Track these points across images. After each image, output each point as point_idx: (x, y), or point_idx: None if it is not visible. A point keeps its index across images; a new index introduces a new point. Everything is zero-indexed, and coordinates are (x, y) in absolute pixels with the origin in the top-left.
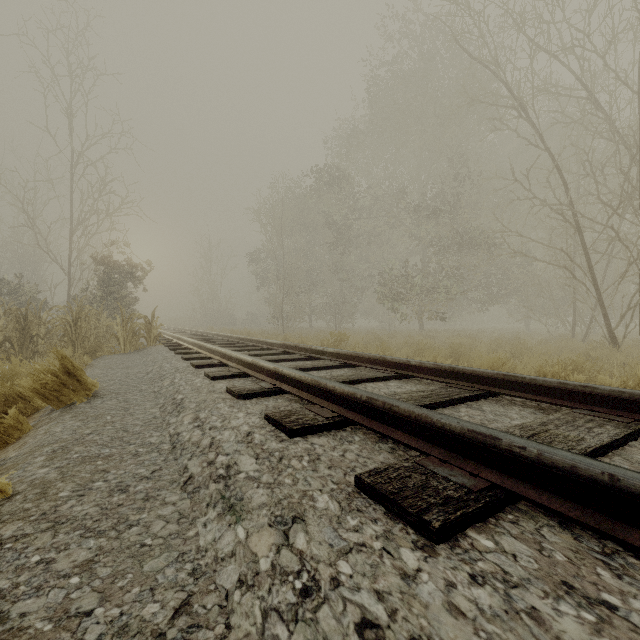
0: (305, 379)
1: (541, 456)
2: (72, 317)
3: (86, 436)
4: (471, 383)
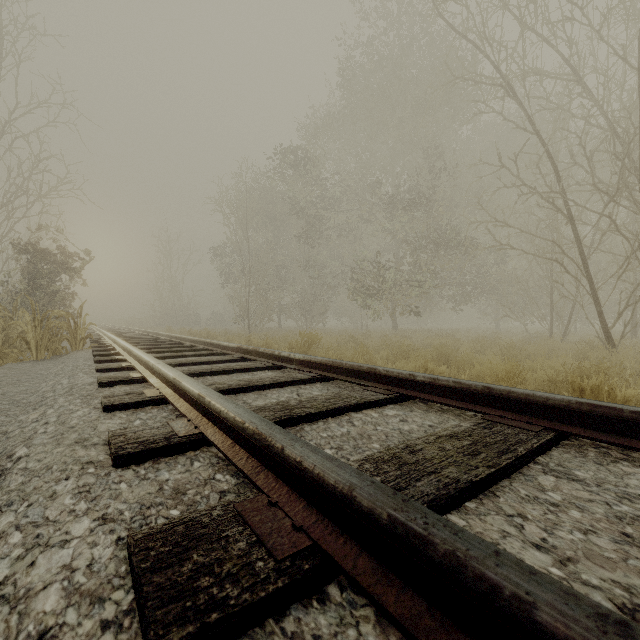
0: (243, 427)
1: None
2: None
3: None
4: (523, 415)
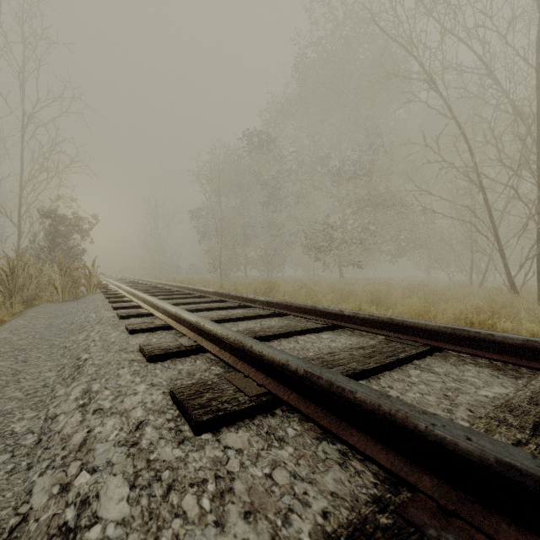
0: (227, 338)
1: None
2: (9, 266)
3: None
4: (412, 336)
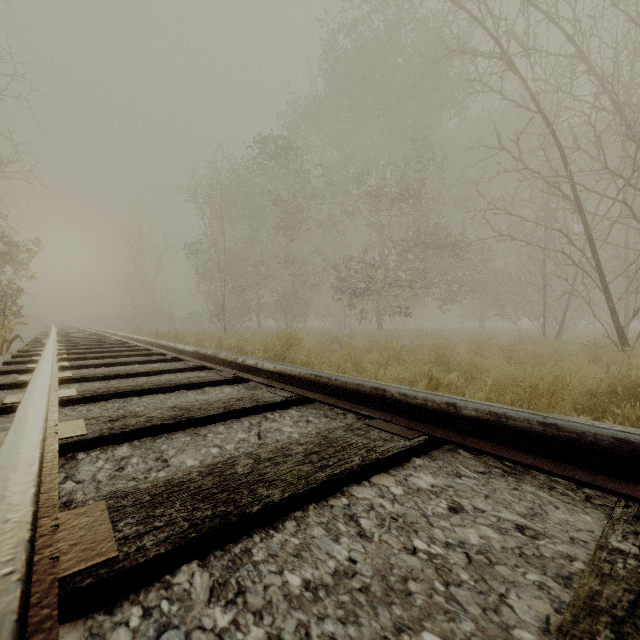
0: None
1: None
2: None
3: None
4: None
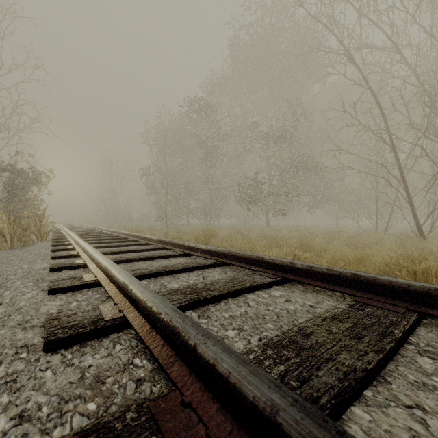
0: (159, 318)
1: None
2: None
3: None
4: (386, 297)
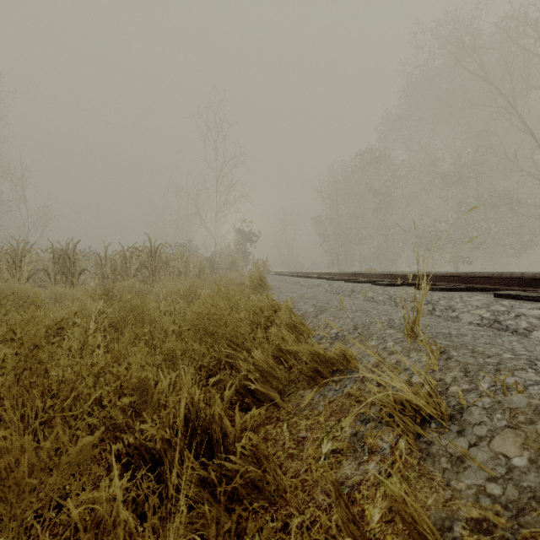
0: (339, 272)
1: (377, 272)
2: (232, 260)
3: (276, 285)
4: None
